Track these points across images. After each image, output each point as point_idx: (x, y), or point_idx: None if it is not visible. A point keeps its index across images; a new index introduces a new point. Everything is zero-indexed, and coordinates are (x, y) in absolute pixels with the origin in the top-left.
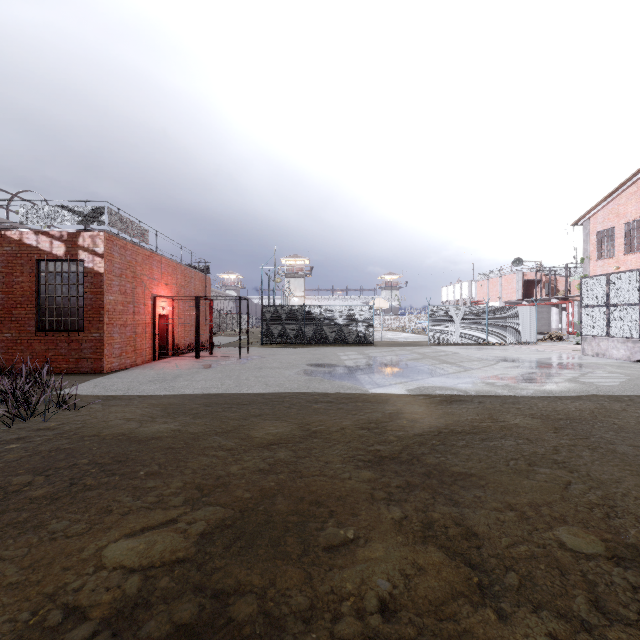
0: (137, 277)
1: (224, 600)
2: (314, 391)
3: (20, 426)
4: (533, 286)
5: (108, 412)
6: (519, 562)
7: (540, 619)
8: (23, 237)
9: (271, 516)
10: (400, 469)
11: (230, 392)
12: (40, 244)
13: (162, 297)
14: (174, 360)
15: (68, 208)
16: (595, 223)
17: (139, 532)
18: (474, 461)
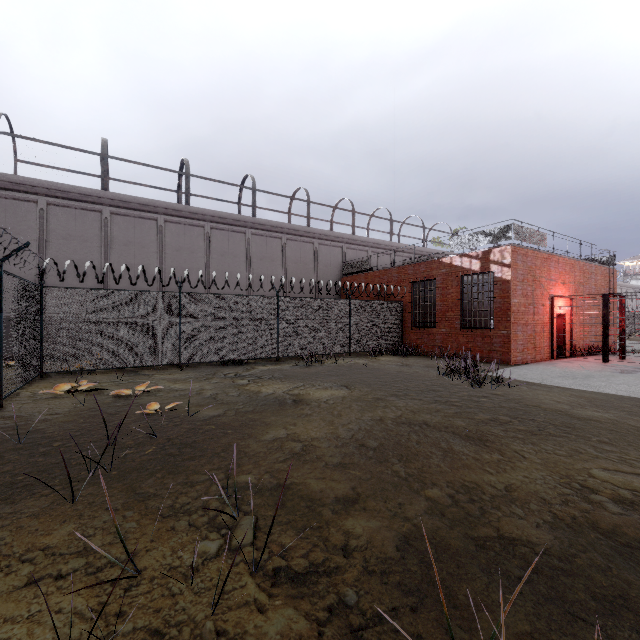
0: (536, 280)
1: None
2: None
3: (478, 389)
4: None
5: (535, 393)
6: None
7: None
8: (452, 261)
9: None
10: None
11: None
12: (463, 264)
13: (559, 297)
14: (575, 361)
15: (482, 232)
16: None
17: (612, 471)
18: None
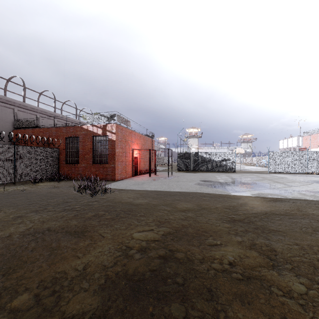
0: (126, 141)
1: (173, 252)
2: (203, 192)
3: (94, 197)
4: None
5: (121, 194)
6: (294, 262)
7: (297, 278)
8: (88, 128)
9: (187, 233)
10: (243, 225)
11: (166, 190)
12: (93, 130)
13: (135, 149)
14: (140, 176)
15: (103, 115)
16: None
17: (142, 231)
18: (282, 226)
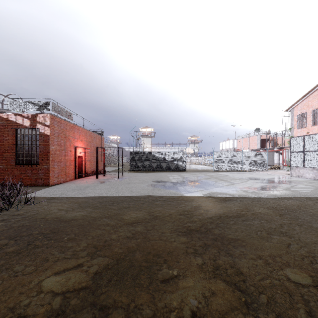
0: (66, 137)
1: (106, 311)
2: (156, 195)
3: (4, 213)
4: (265, 142)
5: (50, 206)
6: (266, 289)
7: None
8: (8, 117)
9: (133, 262)
10: (201, 236)
11: (113, 195)
12: (17, 120)
13: (79, 147)
14: (85, 179)
15: (31, 102)
16: (297, 110)
17: (62, 271)
18: (239, 232)
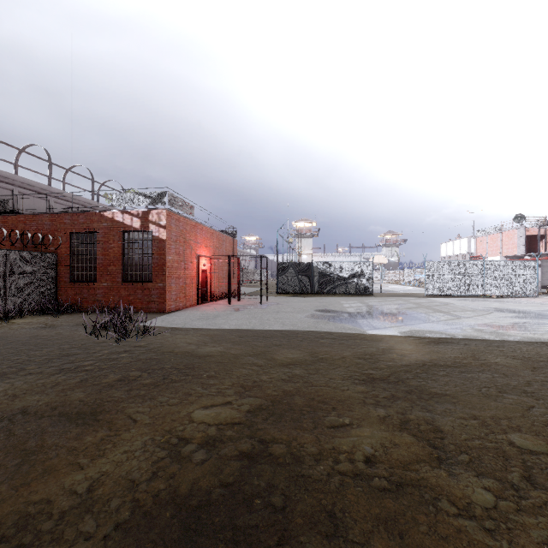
0: (186, 242)
1: (266, 445)
2: (321, 330)
3: (124, 344)
4: (536, 241)
5: (175, 338)
6: (472, 449)
7: (480, 479)
8: (114, 216)
9: (292, 406)
10: (387, 387)
11: (256, 328)
12: (125, 220)
13: (203, 256)
14: (212, 304)
15: (142, 194)
16: None
17: (210, 407)
18: (450, 386)
